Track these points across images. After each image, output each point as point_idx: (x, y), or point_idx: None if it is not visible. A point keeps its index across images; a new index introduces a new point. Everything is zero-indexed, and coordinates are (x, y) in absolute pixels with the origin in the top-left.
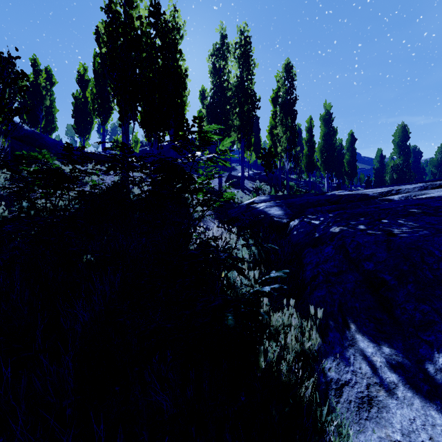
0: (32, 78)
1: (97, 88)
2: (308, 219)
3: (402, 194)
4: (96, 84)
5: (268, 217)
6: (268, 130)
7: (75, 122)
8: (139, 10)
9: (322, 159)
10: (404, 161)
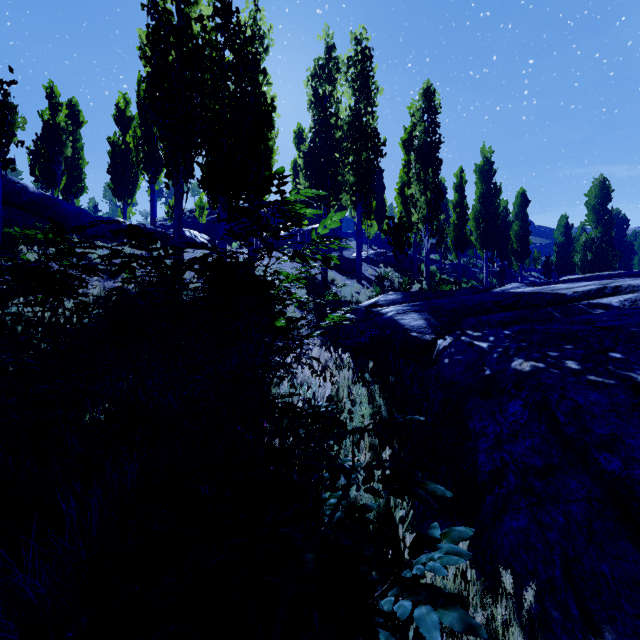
0: (47, 115)
1: (143, 129)
2: (468, 338)
3: (624, 295)
4: (141, 123)
5: (400, 330)
6: (398, 188)
7: (112, 180)
8: (200, 7)
9: (479, 231)
10: (603, 234)
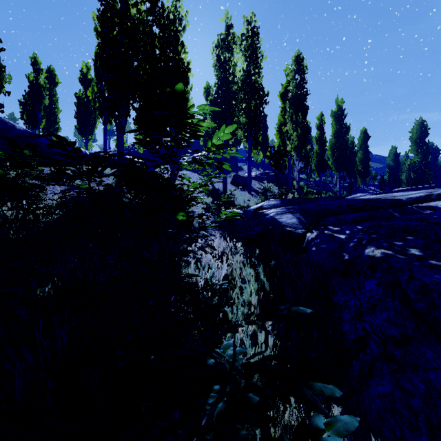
0: (32, 77)
1: (98, 87)
2: (330, 232)
3: None
4: (97, 82)
5: (279, 226)
6: (277, 127)
7: (78, 122)
8: None
9: (334, 157)
10: (422, 159)
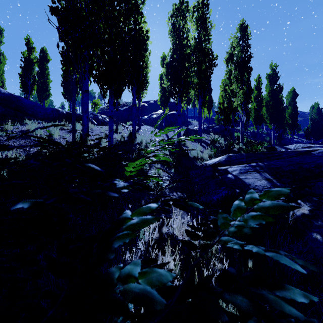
0: (26, 54)
1: None
2: None
3: None
4: None
5: (247, 189)
6: (222, 87)
7: (63, 89)
8: None
9: (268, 112)
10: None
